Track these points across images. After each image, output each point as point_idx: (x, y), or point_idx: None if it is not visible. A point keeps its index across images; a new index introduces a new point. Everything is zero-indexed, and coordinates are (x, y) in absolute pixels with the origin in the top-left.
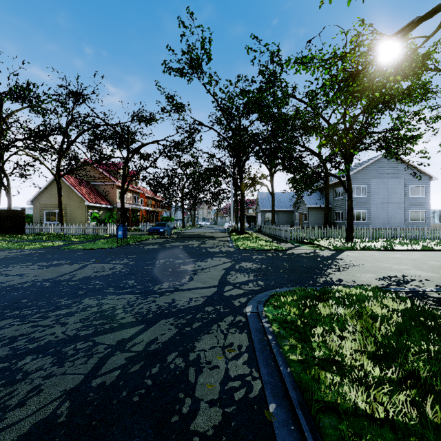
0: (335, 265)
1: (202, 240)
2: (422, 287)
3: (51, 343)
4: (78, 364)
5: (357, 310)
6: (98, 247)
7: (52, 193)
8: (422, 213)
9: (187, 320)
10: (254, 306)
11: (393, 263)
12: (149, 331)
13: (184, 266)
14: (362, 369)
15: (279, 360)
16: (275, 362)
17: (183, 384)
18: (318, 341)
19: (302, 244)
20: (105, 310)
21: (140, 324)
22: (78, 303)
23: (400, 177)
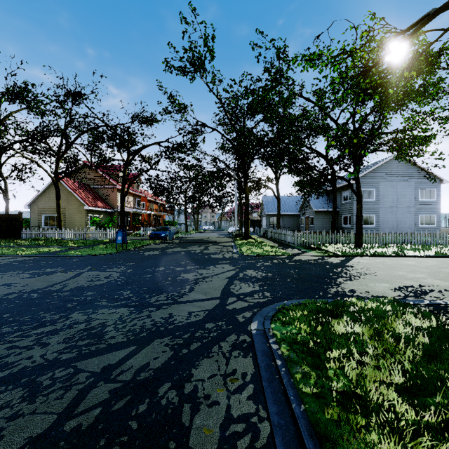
0: (346, 273)
1: (205, 245)
2: (443, 299)
3: (25, 370)
4: (53, 400)
5: (376, 328)
6: (96, 253)
7: (51, 197)
8: (433, 218)
9: (185, 339)
10: (260, 323)
11: (407, 271)
12: (141, 354)
13: (185, 274)
14: (390, 408)
15: (290, 393)
16: (286, 397)
17: (175, 429)
18: (335, 367)
19: (309, 249)
20: (94, 327)
21: (131, 345)
22: (64, 318)
23: (410, 180)
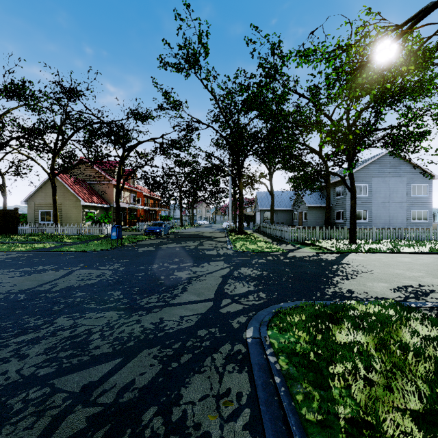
0: (342, 271)
1: (199, 240)
2: None
3: None
4: (21, 430)
5: (381, 337)
6: (91, 249)
7: (47, 193)
8: (424, 213)
9: (175, 350)
10: (256, 329)
11: (404, 269)
12: (126, 369)
13: (178, 272)
14: None
15: (292, 422)
16: (287, 426)
17: None
18: (339, 386)
19: (303, 245)
20: (79, 334)
21: (117, 358)
22: (49, 324)
23: (402, 176)
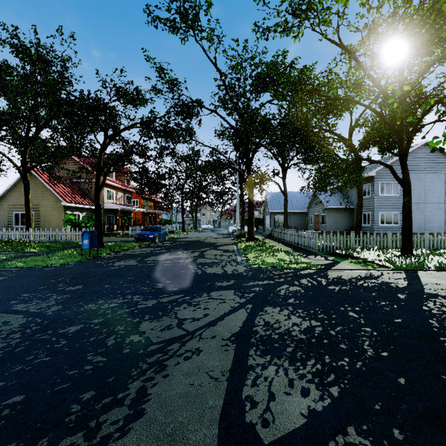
0: None
1: (200, 249)
2: None
3: None
4: None
5: None
6: (46, 263)
7: (22, 192)
8: None
9: None
10: None
11: None
12: None
13: (149, 323)
14: None
15: None
16: None
17: None
18: None
19: (338, 257)
20: None
21: None
22: None
23: (440, 172)
